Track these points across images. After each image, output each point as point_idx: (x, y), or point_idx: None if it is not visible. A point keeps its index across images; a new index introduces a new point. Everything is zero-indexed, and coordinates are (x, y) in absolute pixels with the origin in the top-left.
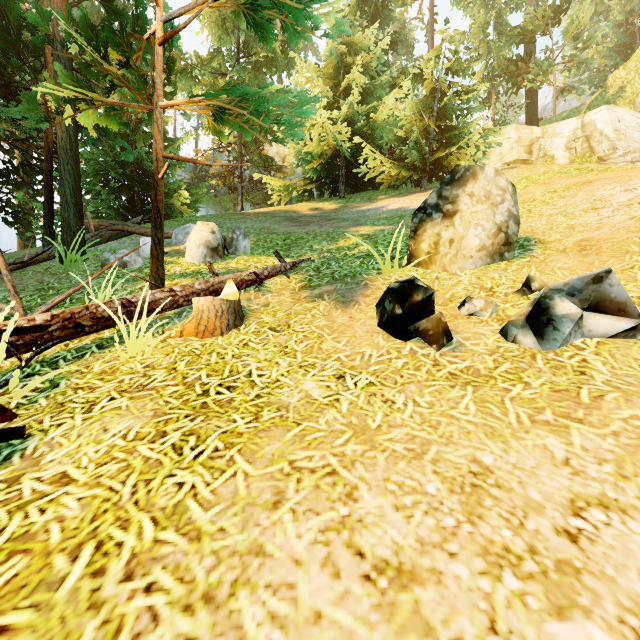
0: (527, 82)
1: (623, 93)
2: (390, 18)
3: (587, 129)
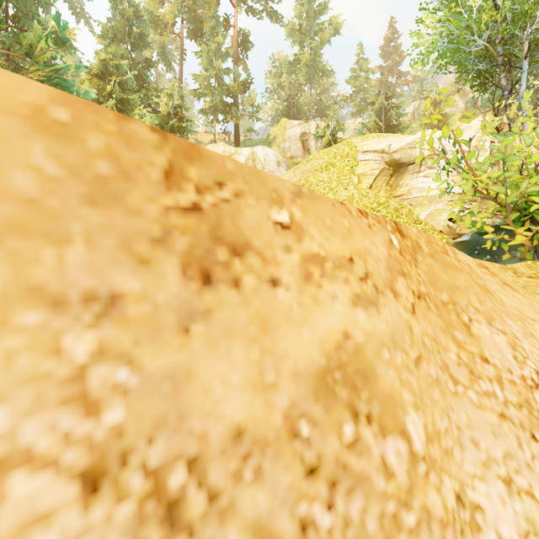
0: (230, 120)
1: (275, 140)
2: (148, 46)
3: (254, 155)
